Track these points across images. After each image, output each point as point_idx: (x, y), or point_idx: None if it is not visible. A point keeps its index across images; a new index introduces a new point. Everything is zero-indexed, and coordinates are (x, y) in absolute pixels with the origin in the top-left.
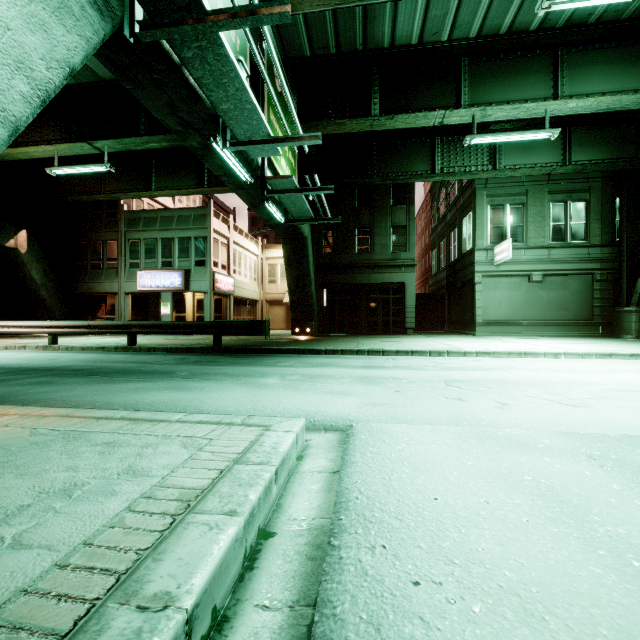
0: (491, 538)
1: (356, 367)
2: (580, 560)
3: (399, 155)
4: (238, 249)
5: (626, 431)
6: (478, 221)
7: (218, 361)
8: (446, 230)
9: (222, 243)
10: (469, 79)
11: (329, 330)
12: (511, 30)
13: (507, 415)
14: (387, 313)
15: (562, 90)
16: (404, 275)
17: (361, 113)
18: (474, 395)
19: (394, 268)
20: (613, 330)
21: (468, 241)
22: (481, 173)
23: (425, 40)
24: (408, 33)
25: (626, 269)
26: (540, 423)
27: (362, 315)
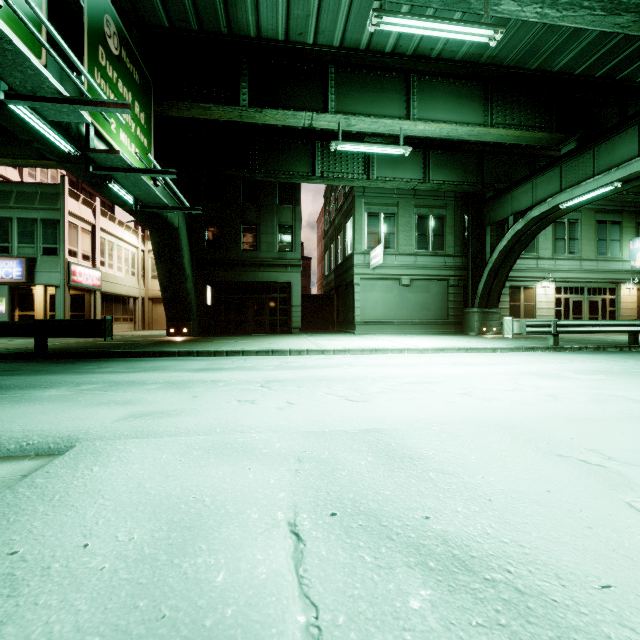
0: (3, 612)
1: (190, 370)
2: (90, 626)
3: (281, 153)
4: (108, 238)
5: (370, 425)
6: (357, 226)
7: (17, 369)
8: (335, 233)
9: (83, 229)
10: (335, 87)
11: (215, 330)
12: (370, 48)
13: (277, 417)
14: (274, 312)
15: (413, 113)
16: (290, 275)
17: (229, 101)
18: (274, 396)
19: (280, 267)
20: (463, 328)
21: (350, 245)
22: (357, 181)
23: (292, 38)
24: (274, 27)
25: (471, 276)
26: (299, 423)
27: (249, 314)
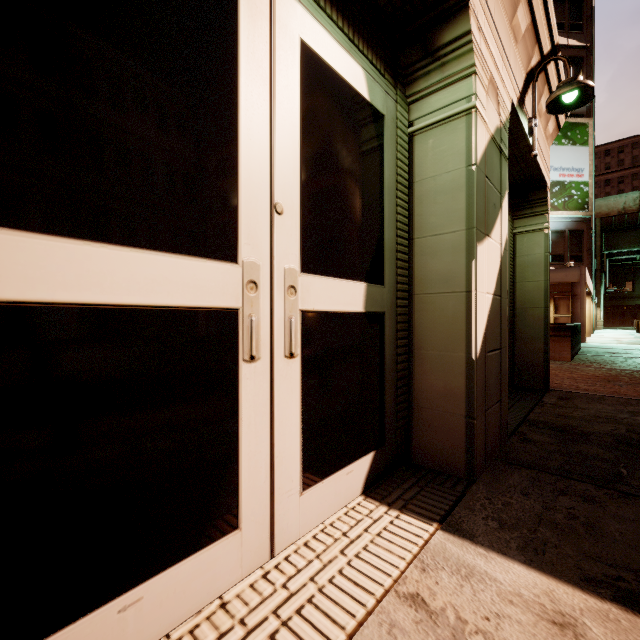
0: None
1: None
2: None
3: None
4: None
5: None
6: None
7: None
8: None
9: None
10: None
11: (606, 325)
12: None
13: None
14: None
15: None
16: None
17: (632, 259)
18: None
19: None
20: None
21: None
22: None
23: None
24: None
25: None
26: None
27: (627, 318)
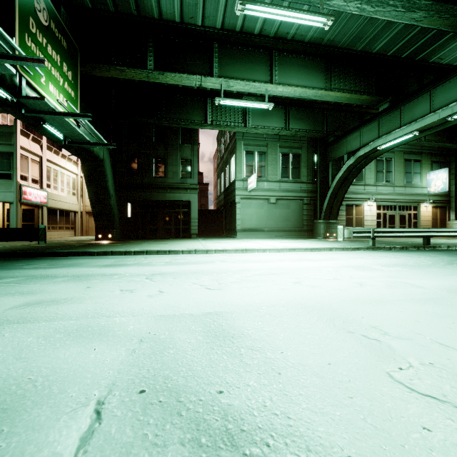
0: None
1: (98, 266)
2: None
3: (182, 106)
4: (53, 167)
5: (214, 309)
6: (238, 161)
7: None
8: (224, 166)
9: (33, 160)
10: (218, 58)
11: (134, 236)
12: (243, 30)
13: (144, 303)
14: (178, 223)
15: (275, 79)
16: (190, 195)
17: (139, 65)
18: (151, 286)
19: (182, 190)
20: (313, 234)
21: (233, 174)
22: (237, 128)
23: (185, 21)
24: (171, 11)
25: (319, 197)
26: (158, 308)
27: (160, 224)
